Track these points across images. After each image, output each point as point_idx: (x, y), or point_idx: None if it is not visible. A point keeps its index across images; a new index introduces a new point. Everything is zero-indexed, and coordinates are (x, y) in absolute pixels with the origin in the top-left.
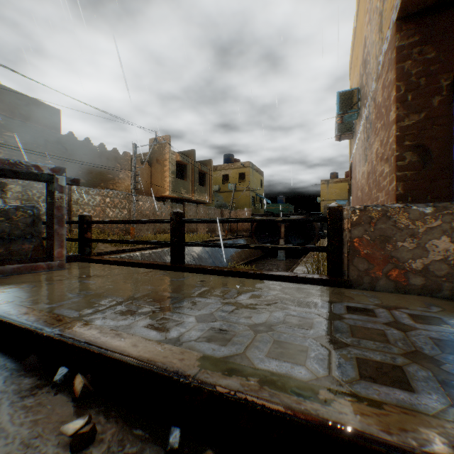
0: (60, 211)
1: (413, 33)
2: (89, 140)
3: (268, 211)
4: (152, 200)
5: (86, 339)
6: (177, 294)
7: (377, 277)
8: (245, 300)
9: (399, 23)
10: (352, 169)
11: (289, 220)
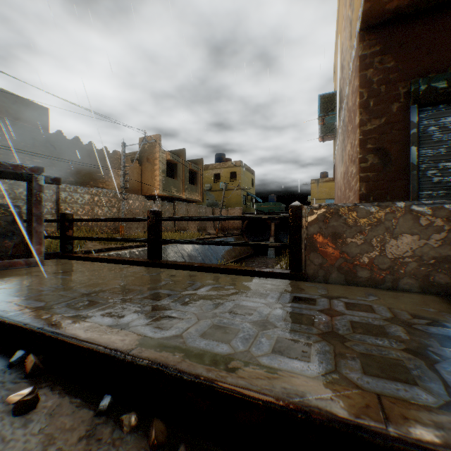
0: (39, 210)
1: (375, 43)
2: (78, 138)
3: (258, 210)
4: (142, 198)
5: (44, 325)
6: (143, 287)
7: (330, 270)
8: (204, 292)
9: (362, 34)
10: (335, 169)
11: (255, 218)
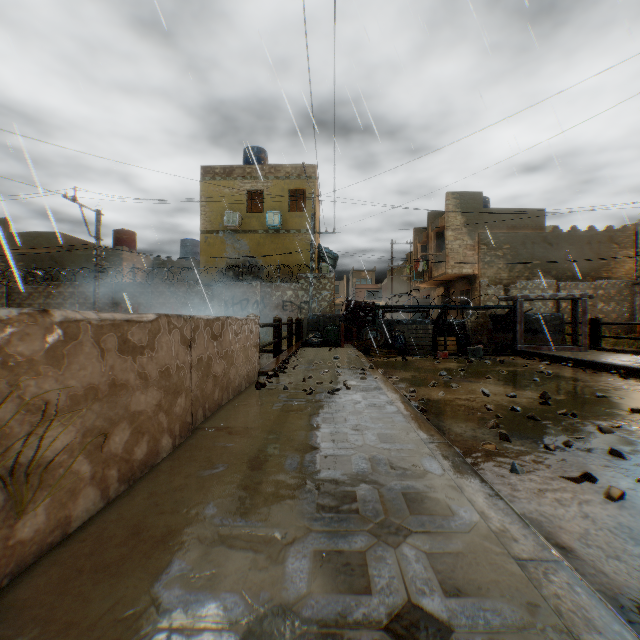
0: (583, 318)
1: None
2: (573, 228)
3: None
4: None
5: (619, 364)
6: None
7: None
8: None
9: None
10: None
11: None
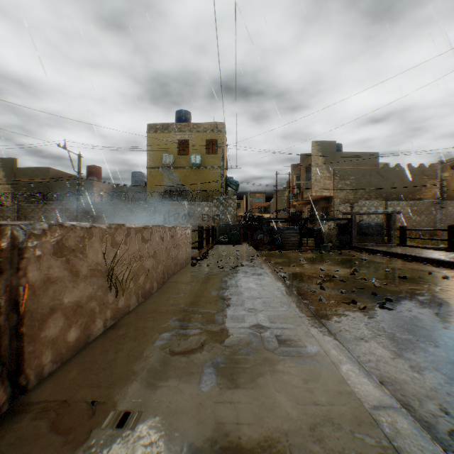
0: (393, 226)
1: None
2: (397, 165)
3: None
4: None
5: (408, 254)
6: (437, 254)
7: None
8: None
9: None
10: None
11: None
